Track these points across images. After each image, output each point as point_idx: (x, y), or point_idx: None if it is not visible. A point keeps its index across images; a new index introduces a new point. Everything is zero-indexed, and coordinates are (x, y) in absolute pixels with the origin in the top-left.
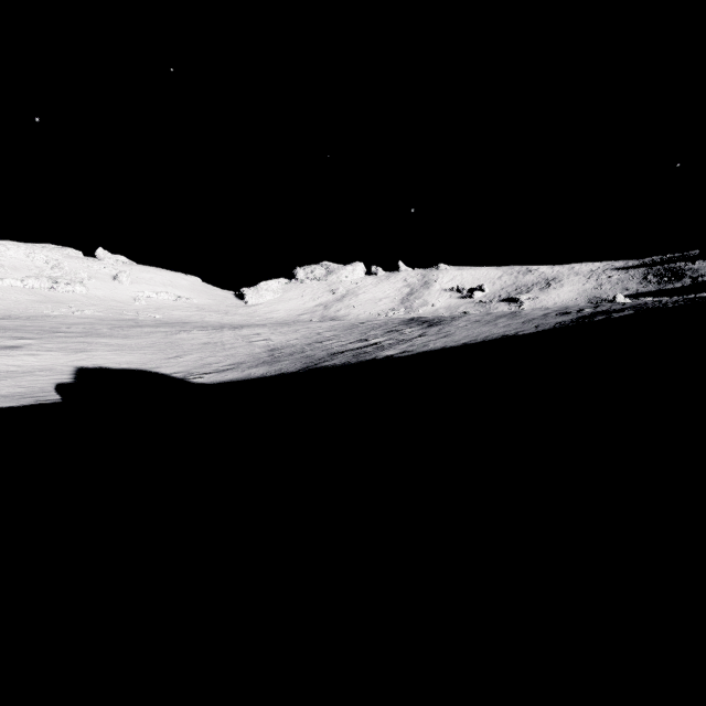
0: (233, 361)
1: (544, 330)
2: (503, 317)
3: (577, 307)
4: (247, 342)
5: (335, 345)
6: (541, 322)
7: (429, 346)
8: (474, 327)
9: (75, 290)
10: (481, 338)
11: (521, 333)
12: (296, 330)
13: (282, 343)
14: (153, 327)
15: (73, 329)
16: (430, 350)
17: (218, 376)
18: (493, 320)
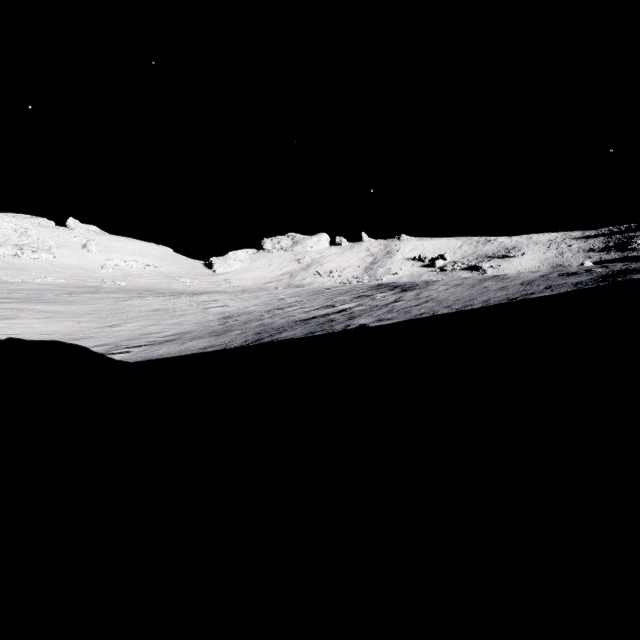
0: (177, 330)
1: (568, 291)
2: (488, 280)
3: (574, 268)
4: (201, 309)
5: (298, 312)
6: (548, 283)
7: (413, 313)
8: (459, 290)
9: (41, 258)
10: (479, 302)
11: (535, 296)
12: (257, 296)
13: (240, 310)
14: (108, 293)
15: (13, 294)
16: (416, 317)
17: (149, 350)
18: (478, 283)
